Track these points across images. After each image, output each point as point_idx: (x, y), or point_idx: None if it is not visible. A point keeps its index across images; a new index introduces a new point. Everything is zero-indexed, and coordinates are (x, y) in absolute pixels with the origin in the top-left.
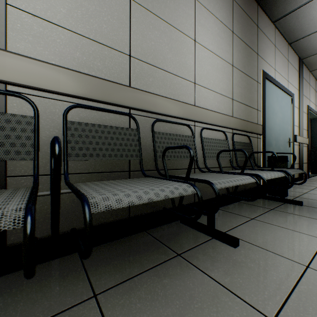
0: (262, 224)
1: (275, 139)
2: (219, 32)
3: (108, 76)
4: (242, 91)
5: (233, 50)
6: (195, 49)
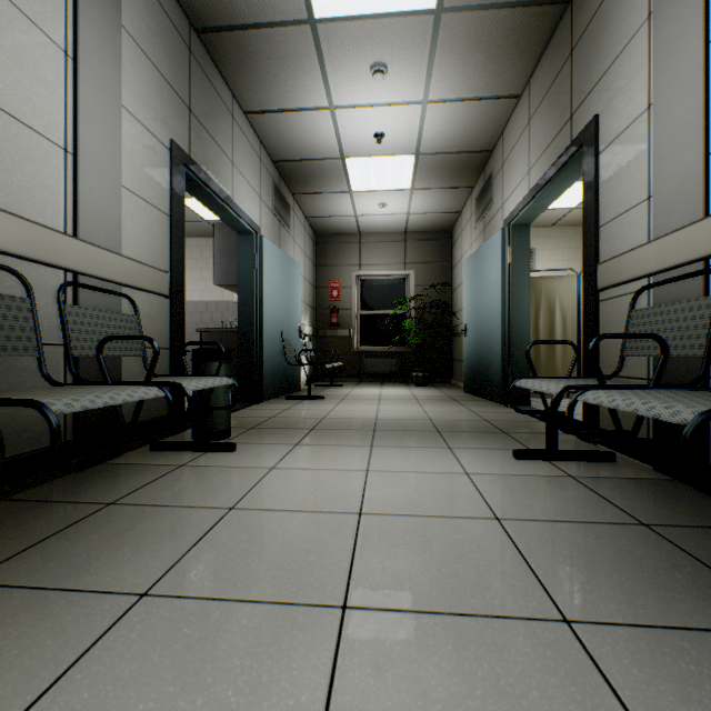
0: None
1: None
2: None
3: None
4: None
5: None
6: None
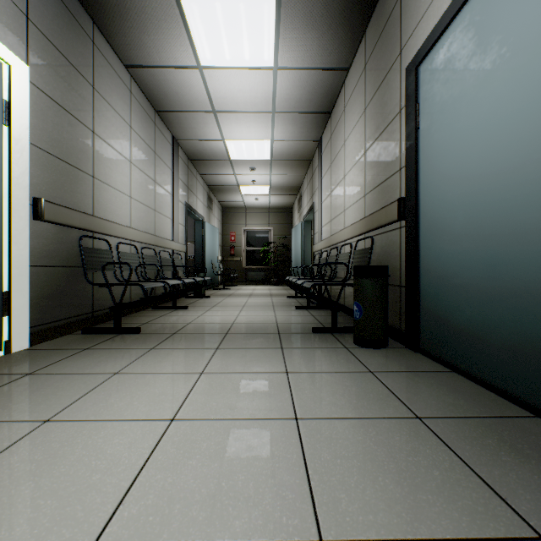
0: (304, 315)
1: (471, 200)
2: (355, 137)
3: (328, 235)
4: (375, 168)
5: (365, 131)
6: (344, 183)
